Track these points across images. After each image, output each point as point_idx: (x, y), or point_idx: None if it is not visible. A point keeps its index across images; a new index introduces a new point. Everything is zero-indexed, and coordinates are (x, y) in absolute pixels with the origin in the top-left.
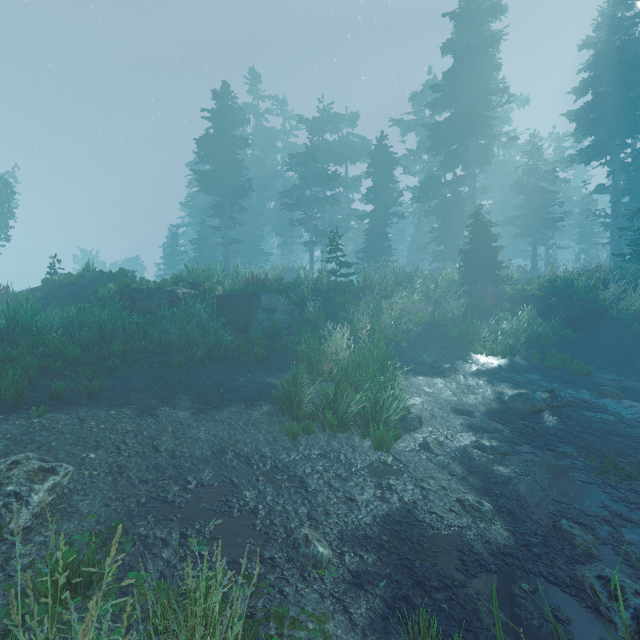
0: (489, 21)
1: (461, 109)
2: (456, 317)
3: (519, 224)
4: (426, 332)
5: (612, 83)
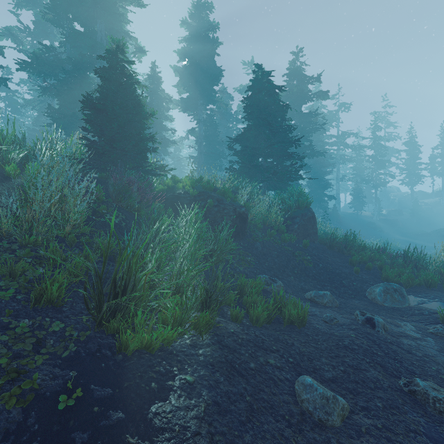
0: None
1: None
2: (72, 223)
3: None
4: None
5: (202, 57)
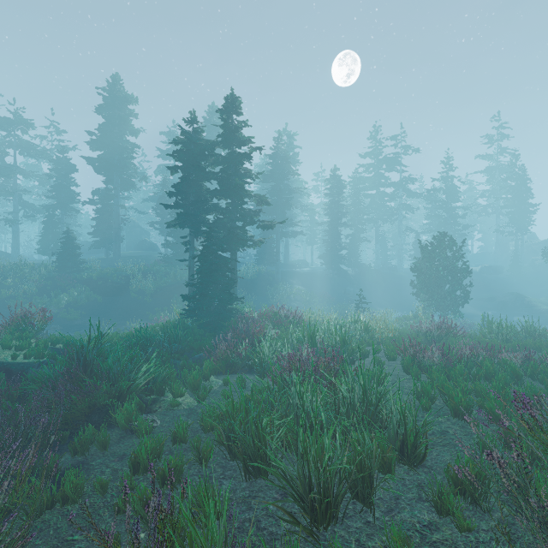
0: (125, 104)
1: (109, 152)
2: (32, 293)
3: (156, 227)
4: (1, 303)
5: None
